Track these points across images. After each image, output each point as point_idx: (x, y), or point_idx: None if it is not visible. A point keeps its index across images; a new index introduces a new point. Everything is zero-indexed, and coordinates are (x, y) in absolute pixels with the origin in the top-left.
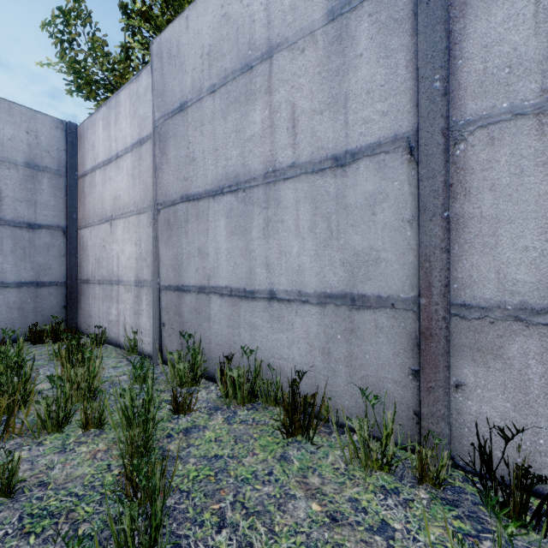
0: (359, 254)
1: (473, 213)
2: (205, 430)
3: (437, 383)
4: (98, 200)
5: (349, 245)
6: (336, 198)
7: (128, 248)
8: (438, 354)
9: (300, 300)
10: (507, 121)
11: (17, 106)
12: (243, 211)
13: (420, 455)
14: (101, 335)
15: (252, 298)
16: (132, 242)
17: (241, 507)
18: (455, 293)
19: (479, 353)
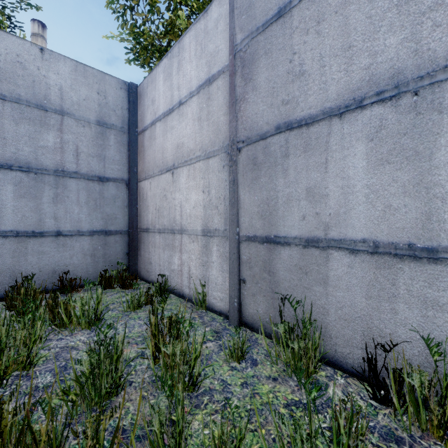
0: None
1: None
2: None
3: None
4: (158, 152)
5: None
6: None
7: (193, 196)
8: None
9: None
10: None
11: (90, 69)
12: (412, 124)
13: None
14: (164, 283)
15: (430, 259)
16: (198, 189)
17: None
18: None
19: None
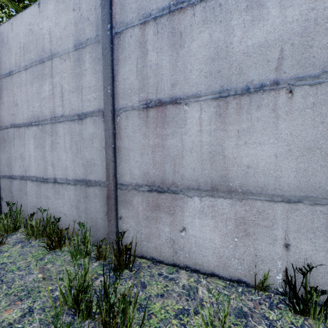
0: (88, 161)
1: (123, 146)
2: (5, 252)
3: (112, 217)
4: None
5: (84, 156)
6: (79, 134)
7: None
8: (112, 205)
9: (66, 183)
10: (131, 110)
11: None
12: (41, 136)
13: (98, 248)
14: None
15: (46, 182)
16: None
17: (0, 281)
18: (118, 179)
19: (126, 203)
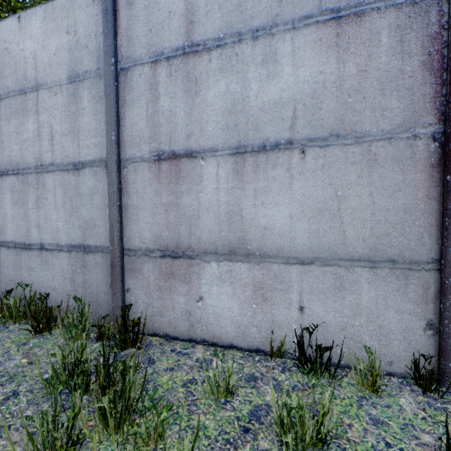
0: (87, 222)
1: (130, 204)
2: None
3: (117, 289)
4: None
5: (82, 216)
6: (75, 188)
7: None
8: (117, 274)
9: (58, 249)
10: (140, 162)
11: None
12: (22, 188)
13: (99, 326)
14: None
15: (29, 249)
16: None
17: None
18: (125, 243)
19: (134, 272)
